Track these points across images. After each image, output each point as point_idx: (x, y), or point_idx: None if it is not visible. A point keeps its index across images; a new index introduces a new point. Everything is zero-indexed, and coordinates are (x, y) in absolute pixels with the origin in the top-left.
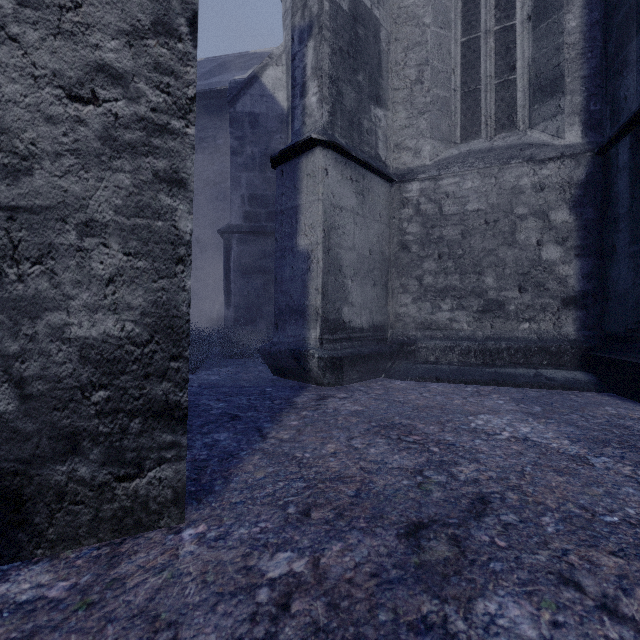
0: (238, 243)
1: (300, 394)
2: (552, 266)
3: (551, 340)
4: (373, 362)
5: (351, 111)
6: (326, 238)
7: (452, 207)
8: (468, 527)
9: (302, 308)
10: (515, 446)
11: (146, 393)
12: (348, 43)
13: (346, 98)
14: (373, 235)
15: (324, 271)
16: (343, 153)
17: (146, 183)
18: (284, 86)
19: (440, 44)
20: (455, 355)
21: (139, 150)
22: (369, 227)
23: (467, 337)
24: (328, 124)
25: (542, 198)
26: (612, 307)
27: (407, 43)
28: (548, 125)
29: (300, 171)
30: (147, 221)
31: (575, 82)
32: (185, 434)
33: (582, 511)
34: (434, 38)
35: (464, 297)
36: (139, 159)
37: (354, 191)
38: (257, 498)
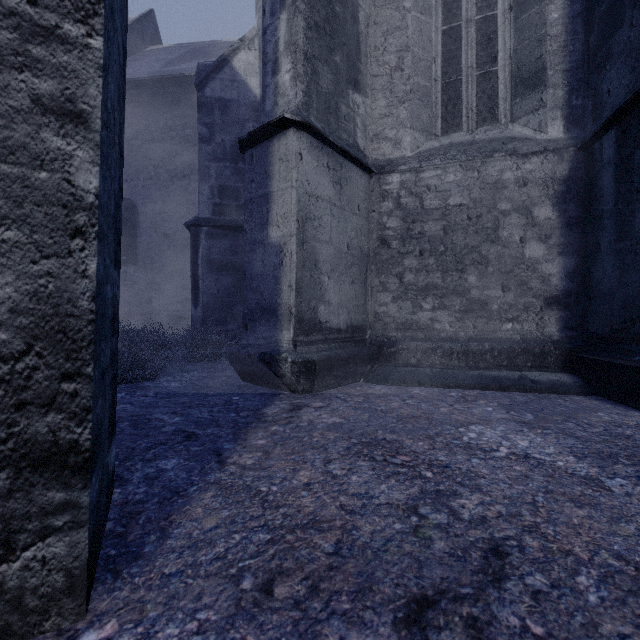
0: (207, 237)
1: (271, 404)
2: (535, 264)
3: (534, 341)
4: (351, 365)
5: (328, 93)
6: (300, 230)
7: (434, 201)
8: (488, 601)
9: (274, 307)
10: (518, 466)
11: (19, 432)
12: (325, 19)
13: (322, 79)
14: (351, 229)
15: (298, 266)
16: (319, 137)
17: (19, 112)
18: (257, 72)
19: (421, 30)
20: (437, 357)
21: (7, 60)
22: (347, 220)
23: (449, 338)
24: (303, 105)
25: (525, 193)
26: (596, 307)
27: (387, 27)
28: (530, 119)
29: (272, 155)
30: (21, 170)
31: (557, 75)
32: (86, 488)
33: (622, 563)
34: (415, 23)
35: (446, 296)
36: (7, 74)
37: (331, 180)
38: (201, 564)
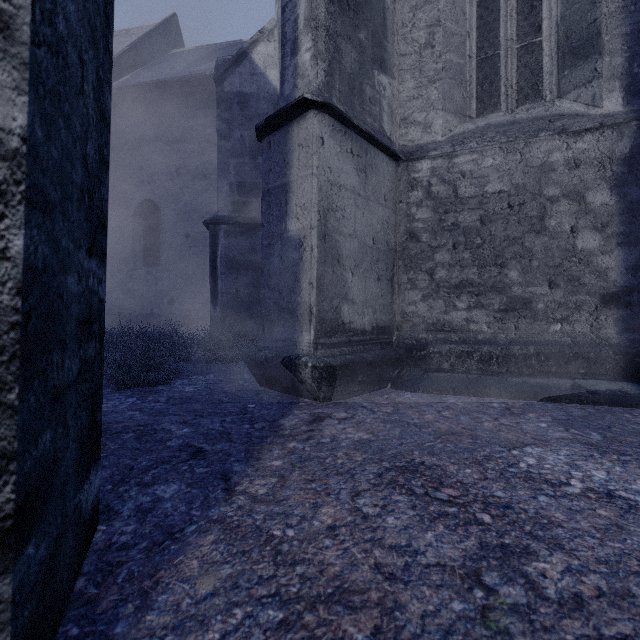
0: (226, 236)
1: (289, 413)
2: (589, 257)
3: (589, 344)
4: (377, 370)
5: (351, 74)
6: (322, 221)
7: (469, 189)
8: None
9: (293, 306)
10: (602, 510)
11: None
12: None
13: (346, 57)
14: (377, 221)
15: (319, 261)
16: (342, 120)
17: None
18: (276, 64)
19: (453, 2)
20: (473, 362)
21: None
22: (372, 211)
23: (487, 340)
24: (324, 85)
25: (577, 176)
26: None
27: (415, 1)
28: (581, 93)
29: (290, 141)
30: None
31: (615, 40)
32: (7, 573)
33: None
34: None
35: (483, 294)
36: None
37: (355, 167)
38: None
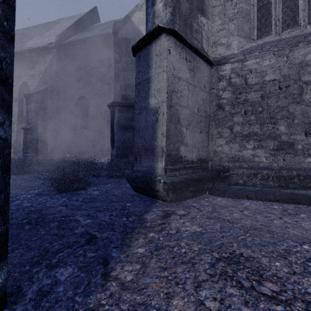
0: (118, 112)
1: (150, 210)
2: None
3: None
4: (201, 184)
5: (185, 15)
6: (169, 98)
7: (254, 79)
8: None
9: (152, 147)
10: None
11: None
12: None
13: (182, 6)
14: (200, 99)
15: (167, 121)
16: (181, 40)
17: None
18: (144, 22)
19: None
20: (257, 179)
21: None
22: (197, 93)
23: (266, 167)
24: (170, 21)
25: None
26: None
27: None
28: None
29: (151, 53)
30: None
31: None
32: None
33: None
34: None
35: (263, 140)
36: None
37: (188, 68)
38: None
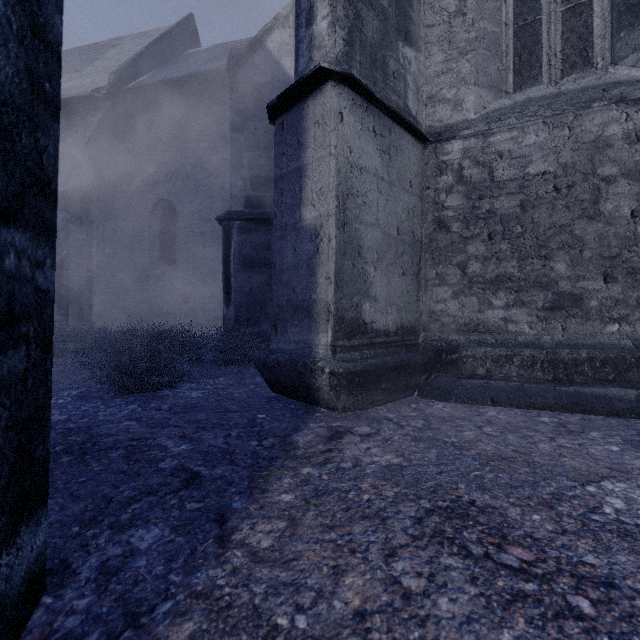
0: (239, 232)
1: (303, 426)
2: None
3: None
4: (403, 376)
5: (373, 44)
6: (340, 208)
7: (507, 171)
8: None
9: (308, 304)
10: None
11: None
12: None
13: (367, 26)
14: (402, 209)
15: (338, 253)
16: (364, 93)
17: None
18: (291, 51)
19: None
20: (513, 367)
21: None
22: (397, 198)
23: (529, 343)
24: (343, 56)
25: (639, 152)
26: None
27: None
28: None
29: (305, 119)
30: None
31: None
32: None
33: None
34: None
35: (524, 290)
36: None
37: (378, 148)
38: None
